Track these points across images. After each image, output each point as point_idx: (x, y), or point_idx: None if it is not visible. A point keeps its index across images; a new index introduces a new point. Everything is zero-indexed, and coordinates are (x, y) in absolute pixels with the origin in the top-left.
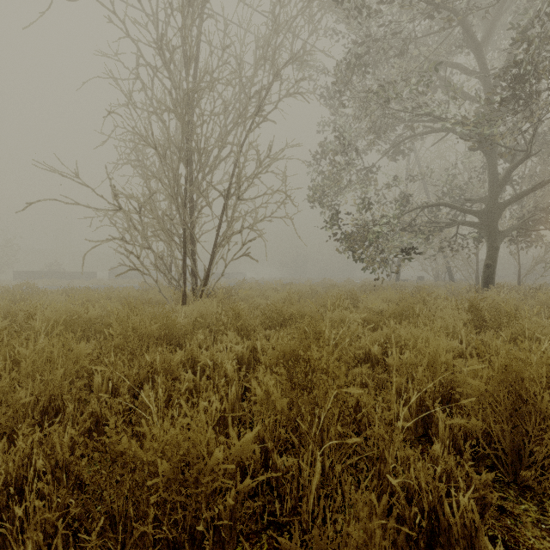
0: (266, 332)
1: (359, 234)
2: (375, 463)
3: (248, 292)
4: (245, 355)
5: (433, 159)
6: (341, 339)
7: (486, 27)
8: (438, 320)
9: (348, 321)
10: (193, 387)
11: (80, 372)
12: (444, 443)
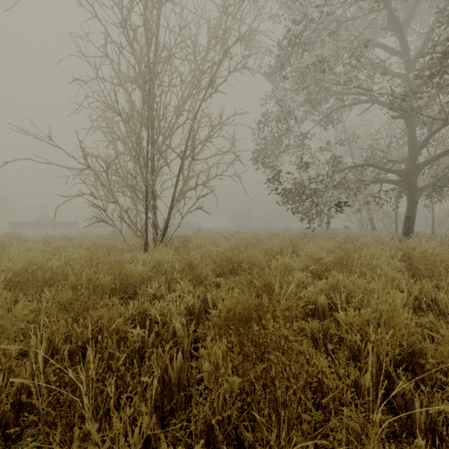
0: (217, 279)
1: (297, 190)
2: (338, 445)
3: (202, 240)
4: (196, 305)
5: (358, 128)
6: (291, 293)
7: (407, 12)
8: (377, 270)
9: (292, 269)
10: (141, 344)
11: (23, 331)
12: (421, 427)
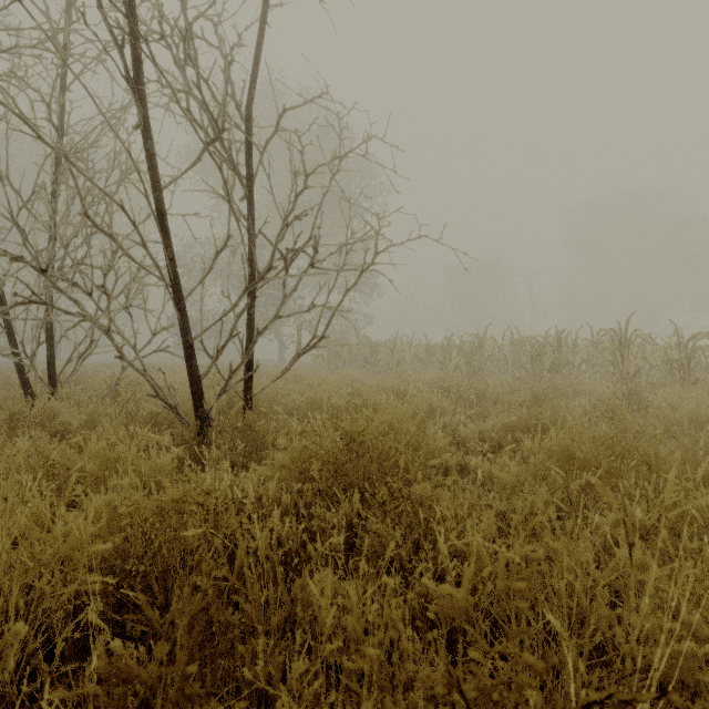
0: None
1: None
2: None
3: None
4: None
5: None
6: None
7: None
8: None
9: None
10: None
11: None
12: None
